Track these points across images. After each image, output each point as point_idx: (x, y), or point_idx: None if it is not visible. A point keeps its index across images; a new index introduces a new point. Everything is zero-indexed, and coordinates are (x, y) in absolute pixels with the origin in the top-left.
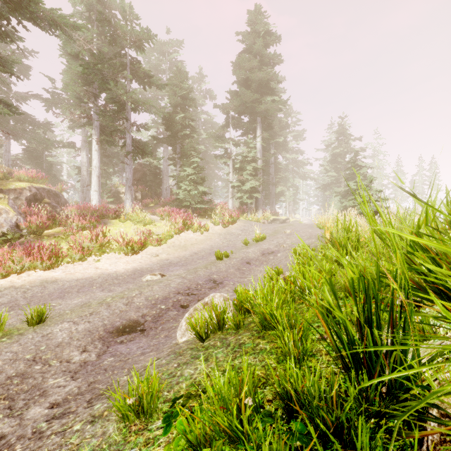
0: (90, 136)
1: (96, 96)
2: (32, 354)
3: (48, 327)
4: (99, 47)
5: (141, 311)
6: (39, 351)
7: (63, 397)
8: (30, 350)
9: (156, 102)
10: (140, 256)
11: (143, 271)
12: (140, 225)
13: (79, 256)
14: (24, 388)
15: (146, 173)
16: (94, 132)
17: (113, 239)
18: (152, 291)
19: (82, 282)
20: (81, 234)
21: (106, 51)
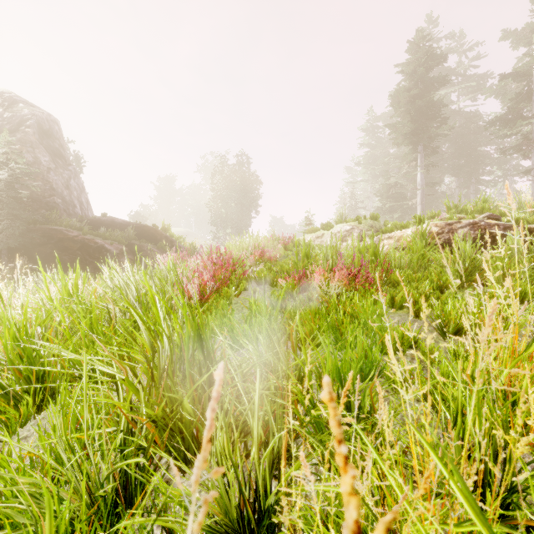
0: None
1: None
2: None
3: None
4: None
5: None
6: None
7: None
8: None
9: None
10: None
11: None
12: None
13: None
14: None
15: None
16: None
17: None
18: None
19: None
20: None
21: None
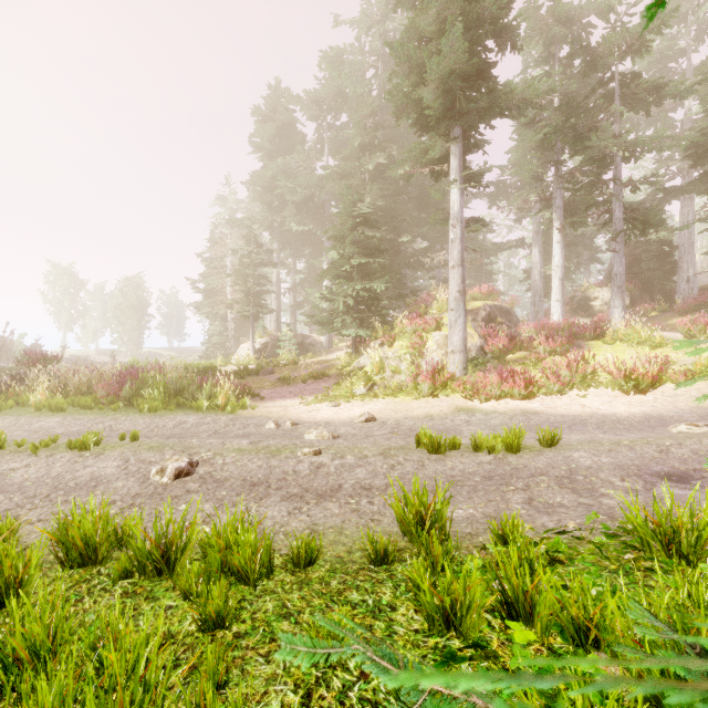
0: (548, 224)
1: (559, 163)
2: (565, 467)
3: (563, 451)
4: (562, 90)
5: (689, 464)
6: (571, 466)
7: (631, 502)
8: (561, 464)
9: (663, 121)
10: (651, 398)
11: (664, 420)
12: (642, 348)
13: (558, 388)
14: (577, 487)
15: (640, 258)
16: (554, 216)
17: (602, 369)
18: (701, 444)
19: (569, 419)
20: (554, 360)
21: (573, 90)
